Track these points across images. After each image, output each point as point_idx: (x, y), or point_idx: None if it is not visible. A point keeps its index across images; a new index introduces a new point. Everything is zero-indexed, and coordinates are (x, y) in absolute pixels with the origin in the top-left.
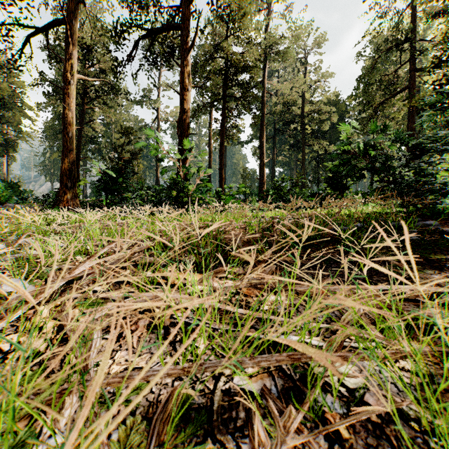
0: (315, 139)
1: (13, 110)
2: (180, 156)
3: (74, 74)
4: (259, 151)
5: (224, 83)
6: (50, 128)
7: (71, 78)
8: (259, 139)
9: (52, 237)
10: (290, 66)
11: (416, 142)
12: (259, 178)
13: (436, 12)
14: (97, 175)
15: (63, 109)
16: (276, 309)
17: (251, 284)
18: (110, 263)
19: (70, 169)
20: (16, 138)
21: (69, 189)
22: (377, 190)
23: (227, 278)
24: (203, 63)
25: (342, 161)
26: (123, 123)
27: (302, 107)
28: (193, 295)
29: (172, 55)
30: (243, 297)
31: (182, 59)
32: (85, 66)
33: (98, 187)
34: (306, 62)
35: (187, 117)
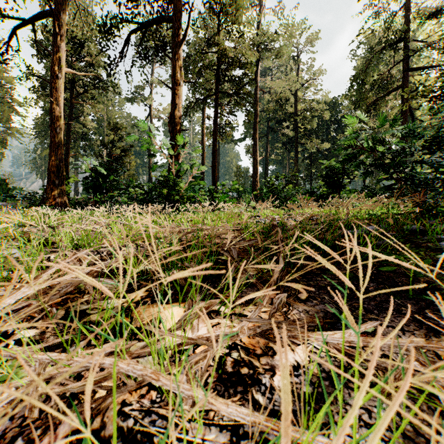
0: (308, 138)
1: (2, 106)
2: (171, 151)
3: (62, 67)
4: (253, 148)
5: (217, 79)
6: (40, 125)
7: (59, 72)
8: (253, 137)
9: (4, 245)
10: (283, 64)
11: (430, 135)
12: (252, 176)
13: (429, 11)
14: (85, 172)
15: (50, 104)
16: (299, 384)
17: (255, 332)
18: (58, 288)
19: (58, 166)
20: (5, 134)
21: (56, 186)
22: (385, 188)
23: (219, 314)
24: (195, 58)
25: (347, 156)
26: (115, 120)
27: (295, 106)
28: (160, 370)
29: (164, 49)
30: (243, 354)
31: (173, 53)
32: (75, 61)
33: (86, 185)
34: (299, 60)
35: (179, 113)
